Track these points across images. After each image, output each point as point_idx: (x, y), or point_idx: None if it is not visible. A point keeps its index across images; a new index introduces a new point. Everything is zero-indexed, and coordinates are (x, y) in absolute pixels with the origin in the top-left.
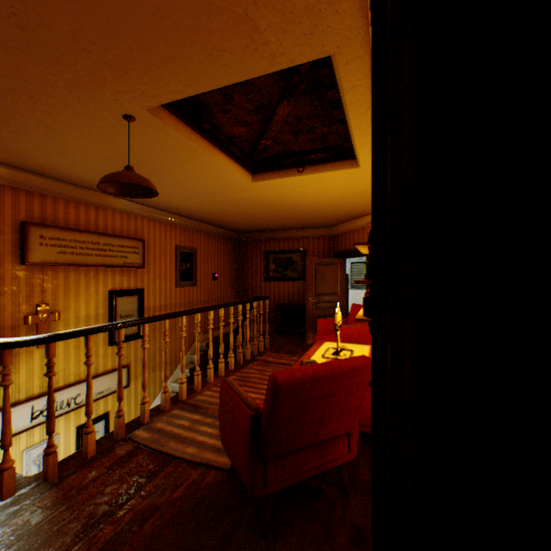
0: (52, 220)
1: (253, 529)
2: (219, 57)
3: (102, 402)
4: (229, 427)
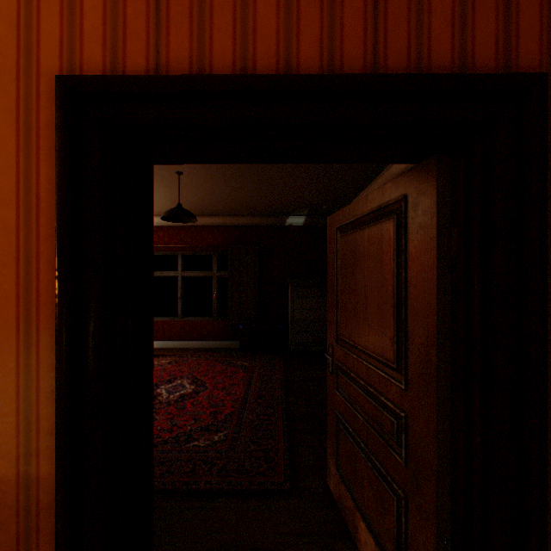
0: None
1: None
2: None
3: None
4: None
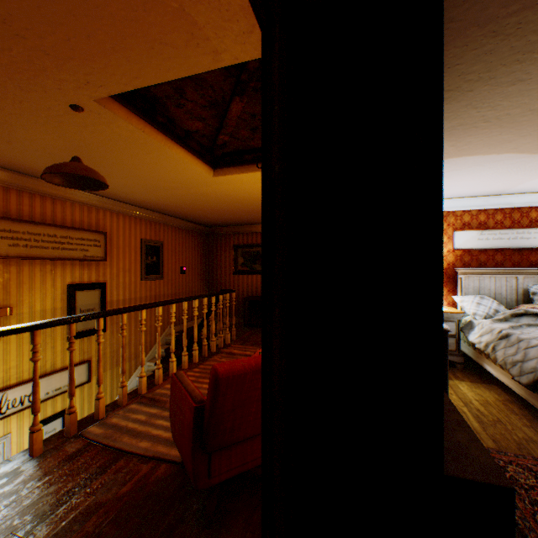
0: (3, 212)
1: (198, 521)
2: (162, 50)
3: (60, 399)
4: (177, 420)
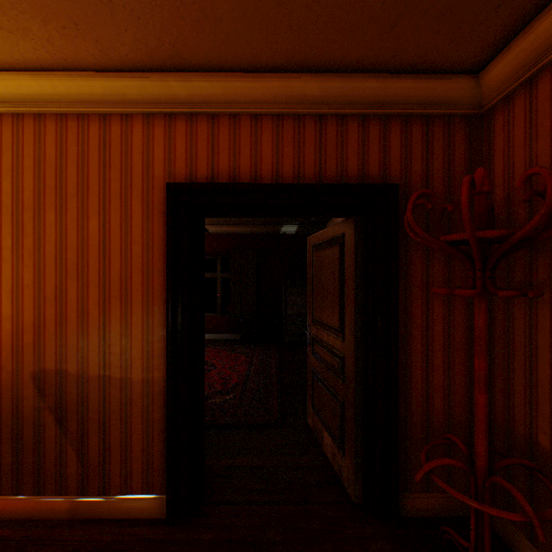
0: None
1: None
2: None
3: None
4: None
